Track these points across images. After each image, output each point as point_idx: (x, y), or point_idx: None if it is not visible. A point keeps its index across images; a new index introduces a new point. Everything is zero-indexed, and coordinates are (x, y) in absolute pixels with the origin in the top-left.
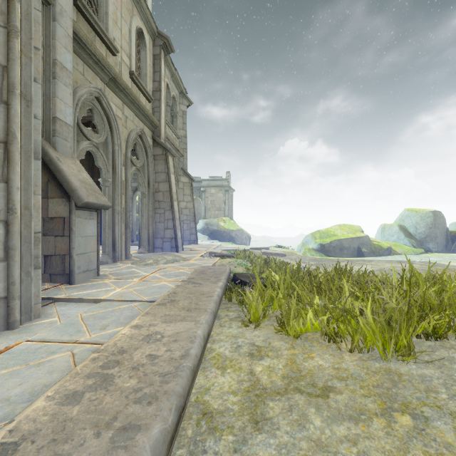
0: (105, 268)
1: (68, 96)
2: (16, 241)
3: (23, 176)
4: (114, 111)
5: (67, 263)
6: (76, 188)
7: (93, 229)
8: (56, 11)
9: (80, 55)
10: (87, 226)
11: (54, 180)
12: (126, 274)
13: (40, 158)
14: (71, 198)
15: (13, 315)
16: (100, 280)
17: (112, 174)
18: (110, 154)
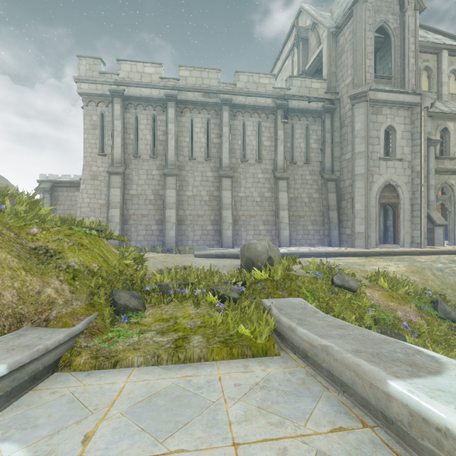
0: (448, 246)
1: (432, 192)
2: (422, 234)
3: (423, 222)
4: (454, 183)
5: (432, 241)
6: (435, 220)
7: (441, 231)
8: (429, 171)
9: (437, 174)
10: (439, 230)
11: (428, 218)
12: (454, 247)
13: (426, 218)
14: (433, 223)
15: (422, 246)
16: (443, 247)
17: (453, 209)
18: (452, 200)
